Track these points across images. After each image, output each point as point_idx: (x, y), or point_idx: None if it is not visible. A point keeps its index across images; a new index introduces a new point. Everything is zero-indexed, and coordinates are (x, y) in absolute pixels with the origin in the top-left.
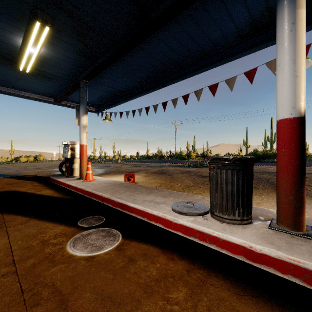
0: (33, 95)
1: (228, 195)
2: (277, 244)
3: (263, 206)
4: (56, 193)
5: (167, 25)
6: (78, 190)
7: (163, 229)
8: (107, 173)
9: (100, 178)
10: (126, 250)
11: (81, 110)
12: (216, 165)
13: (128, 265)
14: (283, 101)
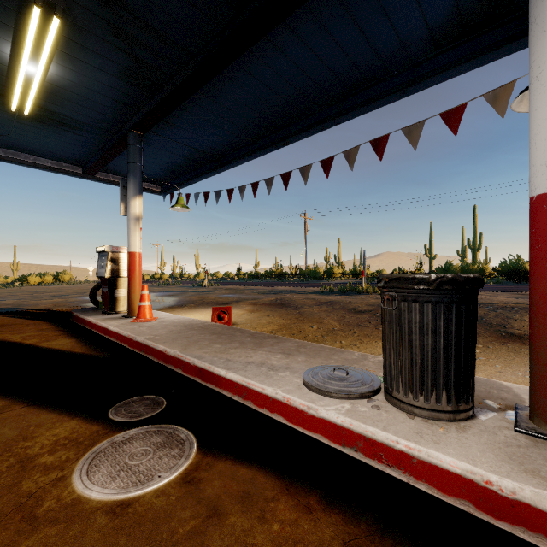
0: (44, 160)
1: (425, 358)
2: None
3: (482, 373)
4: (79, 345)
5: (294, 18)
6: (121, 339)
7: (285, 428)
8: (181, 305)
9: (167, 314)
10: (203, 484)
11: (131, 188)
12: (398, 293)
13: (207, 527)
14: None
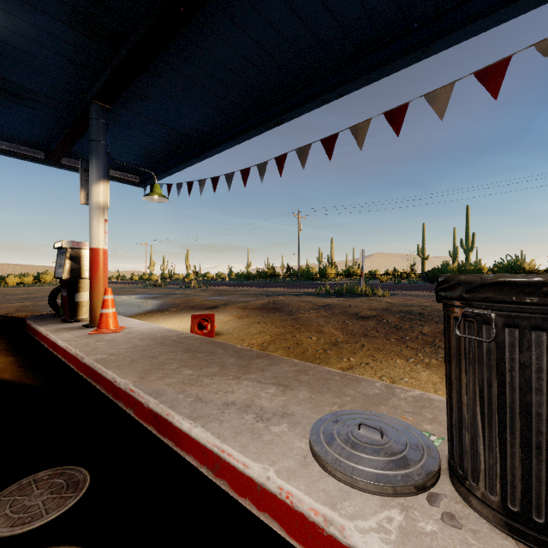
0: None
1: None
2: None
3: None
4: (13, 366)
5: None
6: (69, 358)
7: None
8: (161, 309)
9: (138, 323)
10: None
11: (92, 171)
12: (496, 311)
13: None
14: None
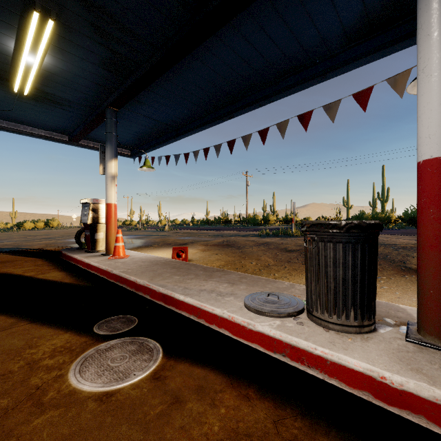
0: (38, 130)
1: (338, 285)
2: (427, 372)
3: (384, 298)
4: (68, 277)
5: (237, 20)
6: (101, 272)
7: (230, 339)
8: (147, 245)
9: (136, 253)
10: (168, 380)
11: (108, 153)
12: (317, 235)
13: (171, 411)
14: (432, 129)
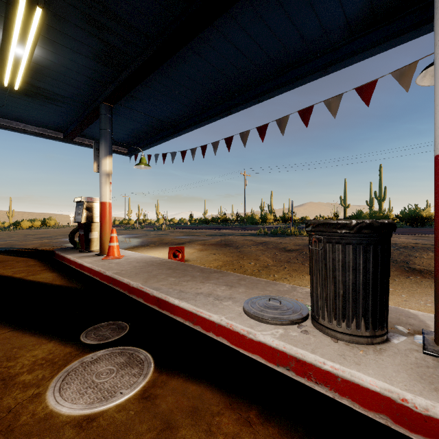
0: (32, 127)
1: (347, 291)
2: None
3: (390, 302)
4: (59, 278)
5: (235, 9)
6: (93, 273)
7: (228, 349)
8: (143, 245)
9: (132, 253)
10: (158, 400)
11: (102, 150)
12: (324, 236)
13: None
14: None
